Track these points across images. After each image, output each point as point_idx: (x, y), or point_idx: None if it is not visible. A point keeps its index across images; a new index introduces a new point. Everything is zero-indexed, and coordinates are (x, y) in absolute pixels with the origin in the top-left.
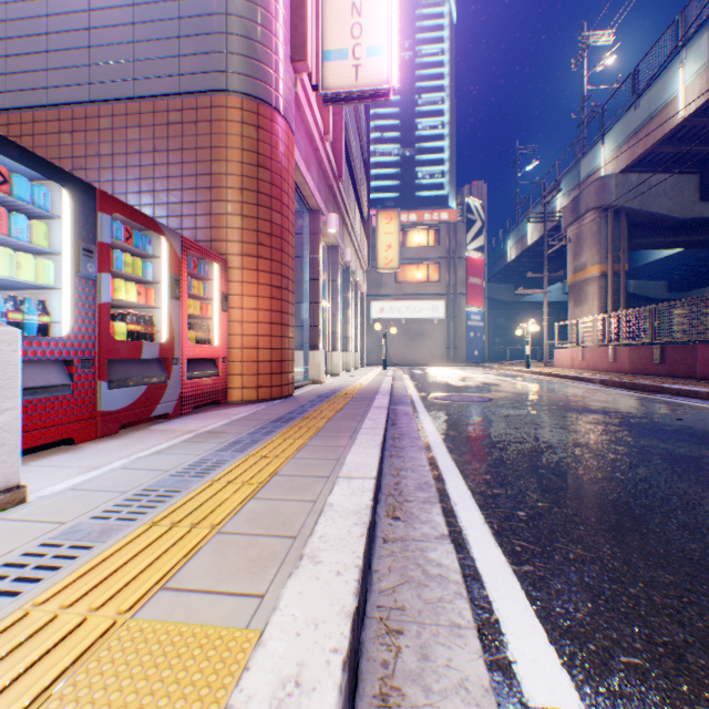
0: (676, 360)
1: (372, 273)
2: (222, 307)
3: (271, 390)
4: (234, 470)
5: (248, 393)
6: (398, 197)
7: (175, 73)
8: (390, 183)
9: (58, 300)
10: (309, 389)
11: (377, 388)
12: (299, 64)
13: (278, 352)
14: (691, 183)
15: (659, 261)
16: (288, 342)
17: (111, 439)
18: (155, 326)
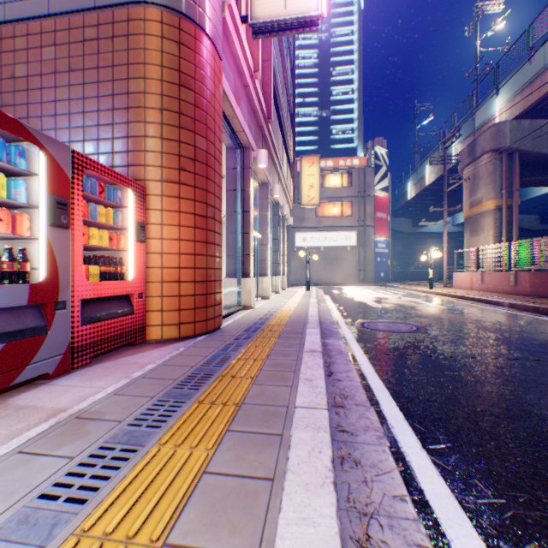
0: None
1: (296, 209)
2: (136, 237)
3: (195, 326)
4: None
5: (169, 331)
6: (316, 149)
7: None
8: (310, 138)
9: None
10: (239, 317)
11: (305, 316)
12: None
13: (203, 285)
14: None
15: (538, 198)
16: (214, 274)
17: None
18: (28, 262)
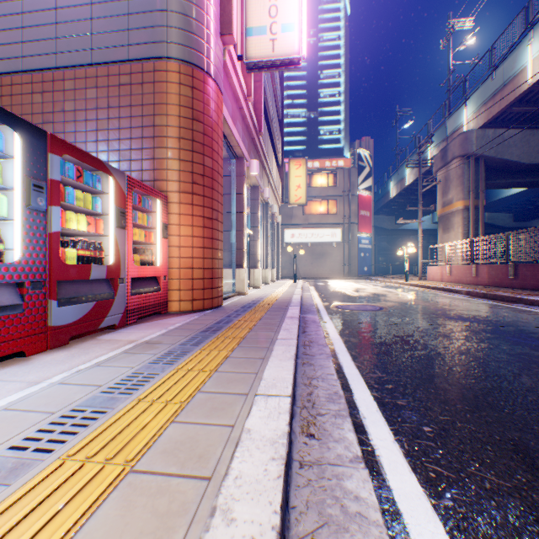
0: (527, 276)
1: (285, 207)
2: (162, 234)
3: (204, 302)
4: (161, 386)
5: (185, 305)
6: (305, 149)
7: (125, 44)
8: (299, 138)
9: (11, 230)
10: (235, 300)
11: (289, 299)
12: (227, 37)
13: (209, 271)
14: (536, 136)
15: (508, 198)
16: (218, 263)
17: (61, 349)
18: (103, 251)
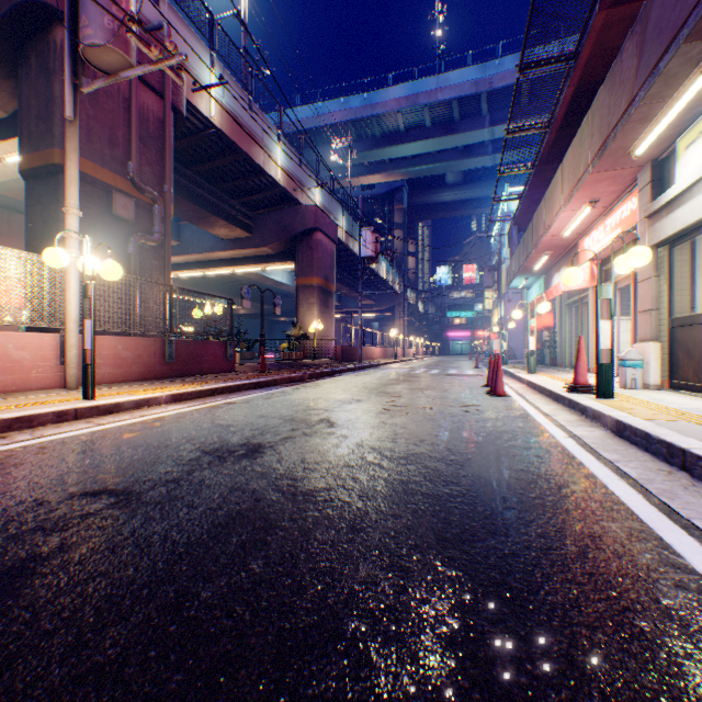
0: None
1: None
2: None
3: None
4: None
5: None
6: None
7: None
8: None
9: None
10: None
11: None
12: None
13: None
14: None
15: None
16: None
17: None
18: None
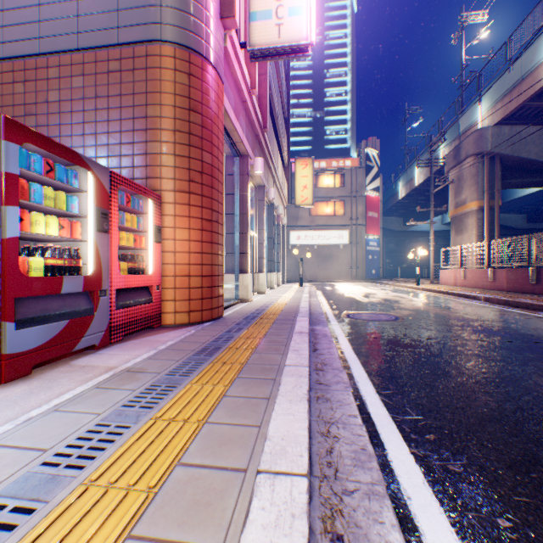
0: None
1: (291, 208)
2: (155, 239)
3: (202, 313)
4: (127, 451)
5: (180, 317)
6: (310, 150)
7: (114, 26)
8: (304, 138)
9: None
10: (238, 308)
11: (297, 307)
12: (228, 21)
13: (208, 279)
14: None
15: (522, 198)
16: (218, 270)
17: (20, 382)
18: (81, 259)
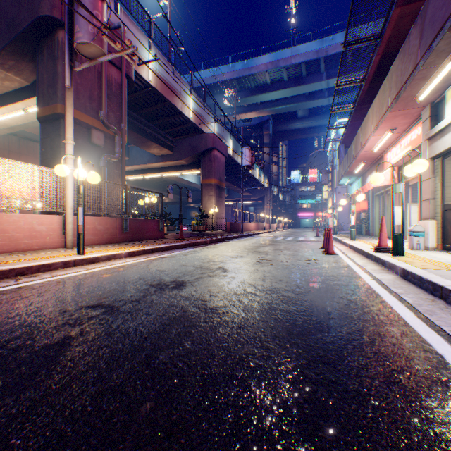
0: None
1: None
2: None
3: None
4: None
5: None
6: None
7: None
8: None
9: None
10: None
11: None
12: None
13: None
14: None
15: None
16: None
17: None
18: None
